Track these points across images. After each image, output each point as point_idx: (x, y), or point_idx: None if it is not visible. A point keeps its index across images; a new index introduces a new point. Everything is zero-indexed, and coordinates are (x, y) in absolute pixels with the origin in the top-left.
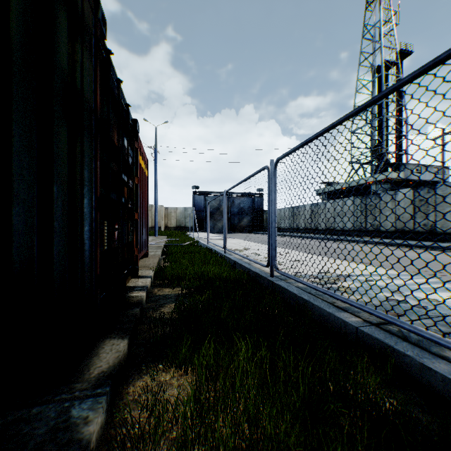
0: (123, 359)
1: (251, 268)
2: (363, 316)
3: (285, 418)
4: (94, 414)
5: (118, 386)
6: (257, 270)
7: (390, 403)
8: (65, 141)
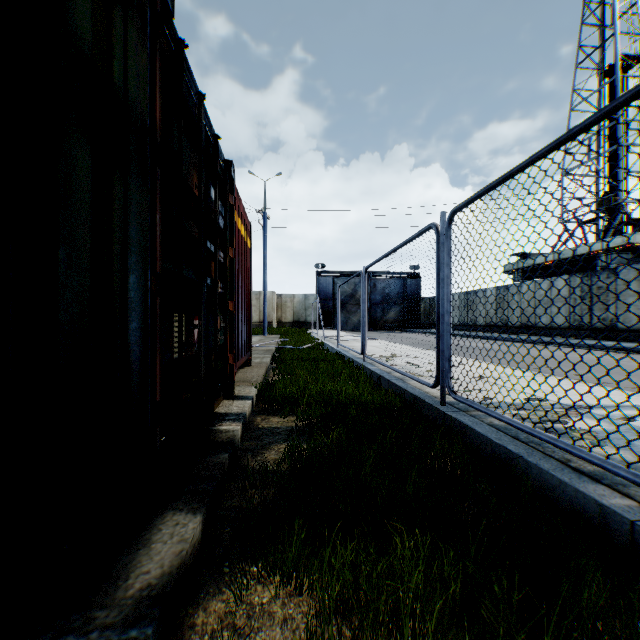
0: (191, 553)
1: (407, 387)
2: (638, 494)
3: None
4: None
5: (178, 609)
6: (417, 392)
7: None
8: (87, 171)
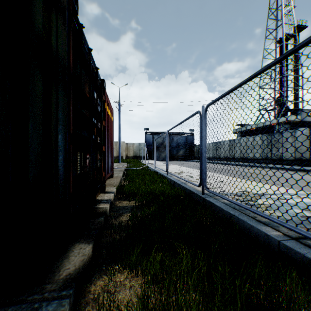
0: (88, 261)
1: (187, 186)
2: (282, 230)
3: None
4: None
5: (82, 284)
6: (191, 189)
7: None
8: (41, 88)
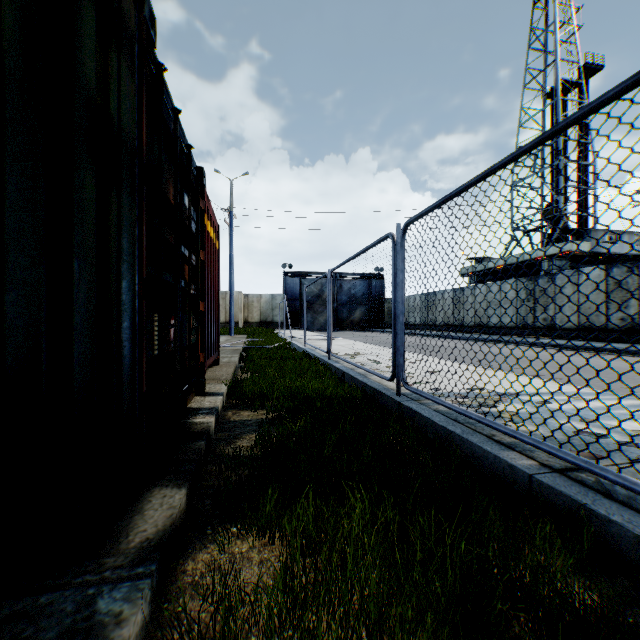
0: (179, 518)
1: (368, 381)
2: (540, 456)
3: (426, 627)
4: (131, 609)
5: (171, 560)
6: (376, 386)
7: (591, 600)
8: (93, 194)
